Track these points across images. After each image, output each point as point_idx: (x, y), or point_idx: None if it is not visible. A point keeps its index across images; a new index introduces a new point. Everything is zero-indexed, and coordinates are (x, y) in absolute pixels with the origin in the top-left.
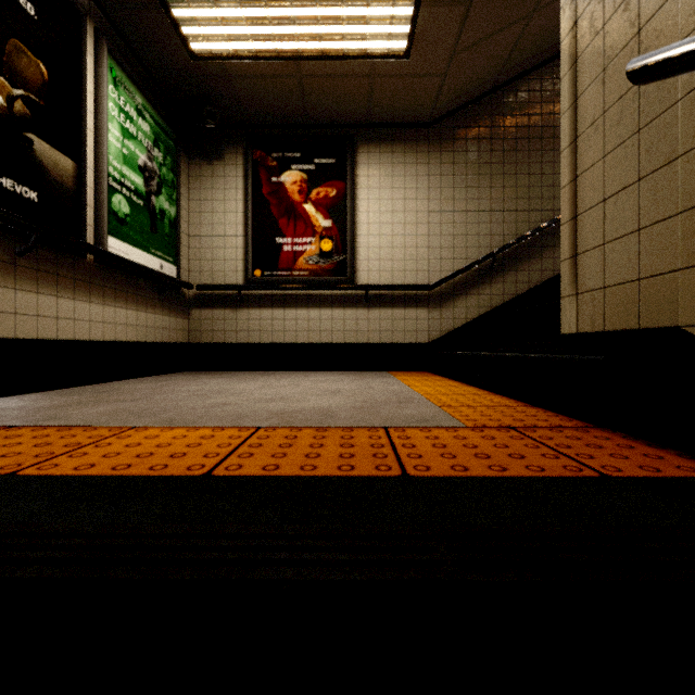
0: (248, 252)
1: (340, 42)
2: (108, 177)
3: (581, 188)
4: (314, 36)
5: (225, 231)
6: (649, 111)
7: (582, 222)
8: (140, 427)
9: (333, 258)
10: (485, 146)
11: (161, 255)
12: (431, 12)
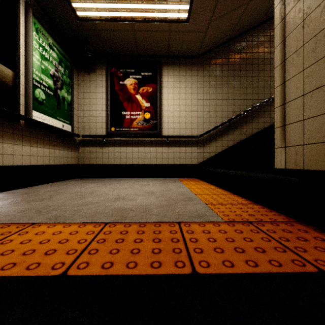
0: (108, 118)
1: (154, 13)
2: (32, 80)
3: (288, 88)
4: (140, 9)
5: (96, 108)
6: None
7: (289, 106)
8: (36, 223)
9: (151, 122)
10: (225, 67)
11: (63, 120)
12: None
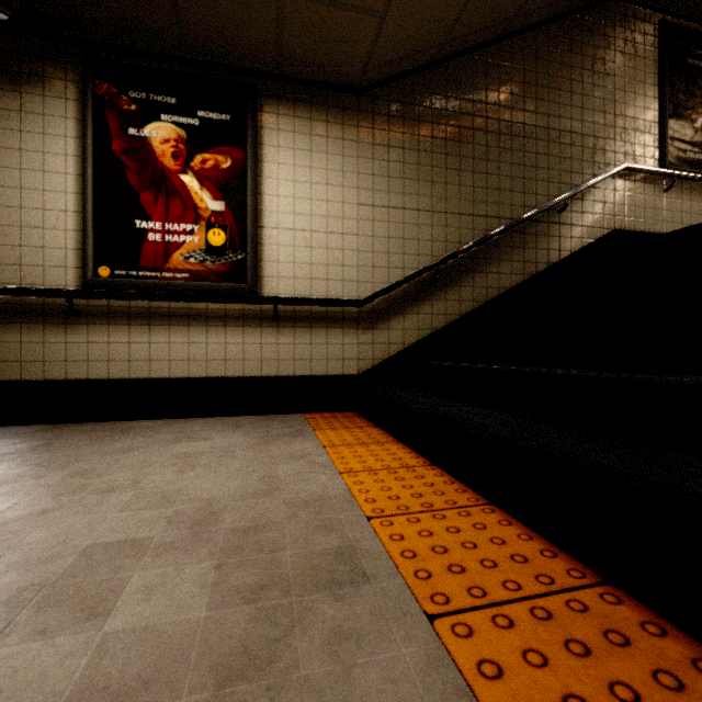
0: (86, 238)
1: None
2: None
3: None
4: None
5: (45, 202)
6: None
7: None
8: None
9: (227, 257)
10: (426, 130)
11: None
12: None
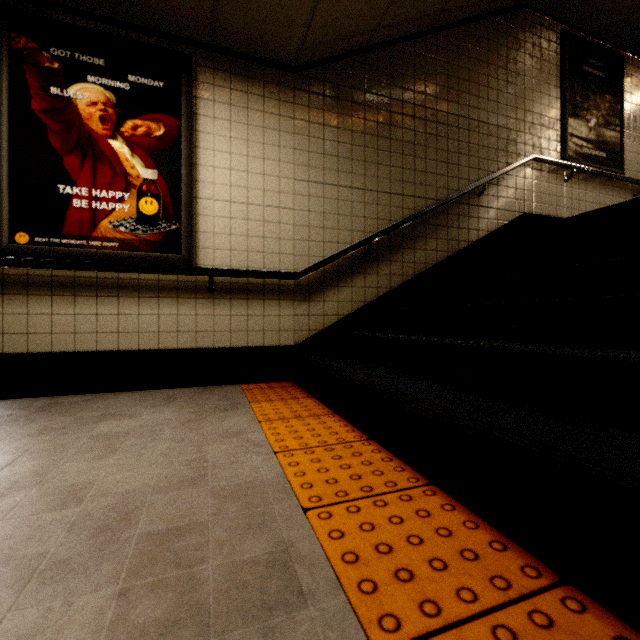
0: None
1: None
2: None
3: None
4: None
5: None
6: None
7: None
8: None
9: (161, 227)
10: (359, 112)
11: None
12: None
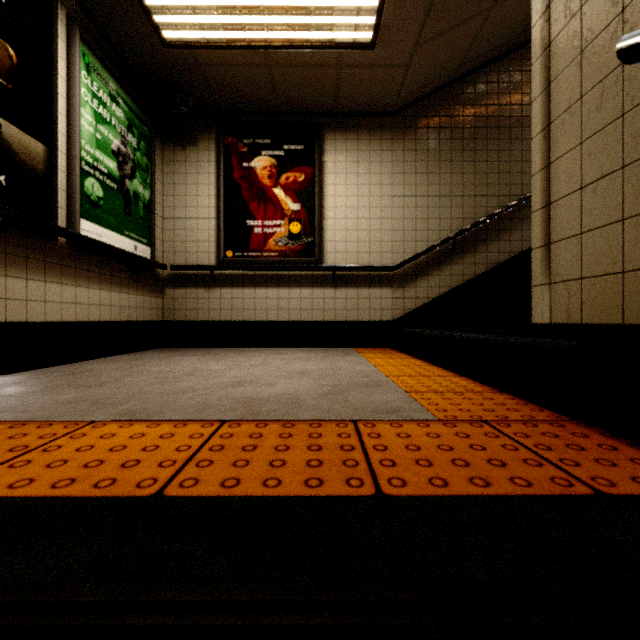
0: (220, 234)
1: (308, 32)
2: (80, 161)
3: (555, 175)
4: (283, 26)
5: (198, 214)
6: (636, 94)
7: (556, 209)
8: (99, 421)
9: (302, 240)
10: (446, 134)
11: (135, 237)
12: (396, 4)
